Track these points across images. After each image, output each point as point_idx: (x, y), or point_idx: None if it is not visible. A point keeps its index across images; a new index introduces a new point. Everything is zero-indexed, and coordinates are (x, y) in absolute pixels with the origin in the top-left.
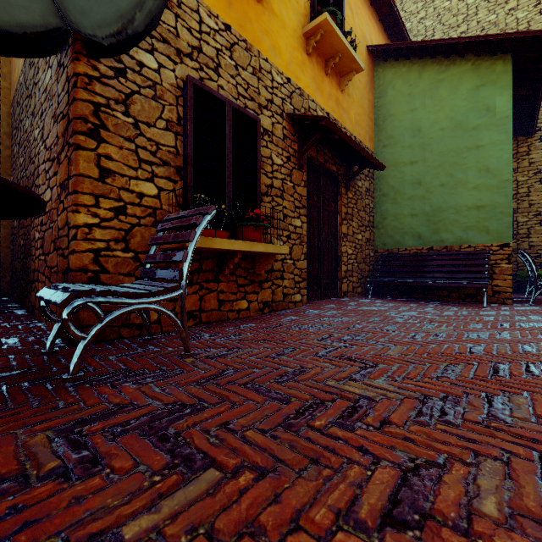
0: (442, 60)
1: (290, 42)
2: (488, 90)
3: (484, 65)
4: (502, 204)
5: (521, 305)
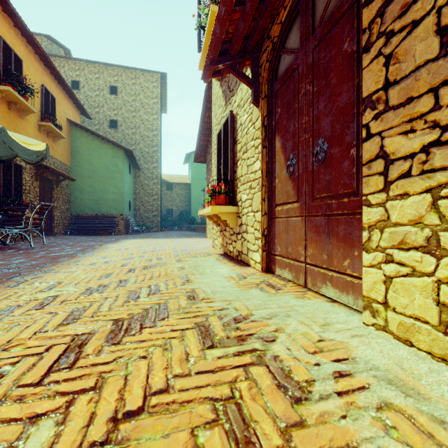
0: (101, 140)
1: (32, 129)
2: (117, 159)
3: (116, 149)
4: (121, 200)
5: (126, 235)
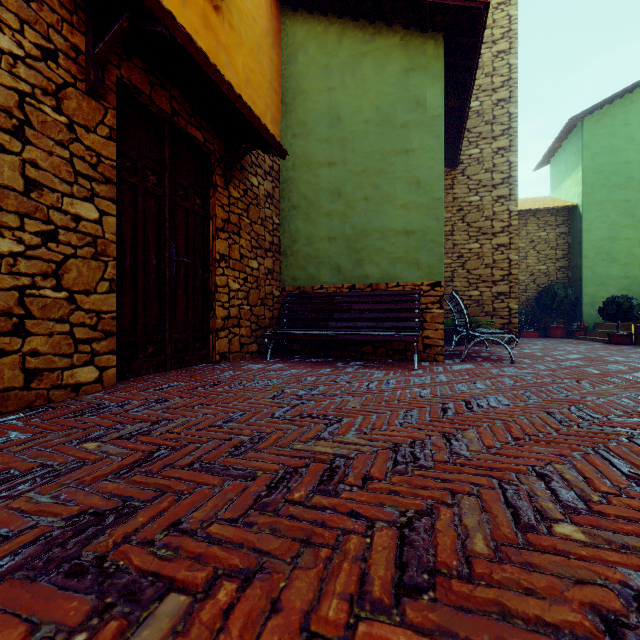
0: (366, 26)
1: None
2: (418, 76)
3: (414, 43)
4: (434, 230)
5: (453, 362)
